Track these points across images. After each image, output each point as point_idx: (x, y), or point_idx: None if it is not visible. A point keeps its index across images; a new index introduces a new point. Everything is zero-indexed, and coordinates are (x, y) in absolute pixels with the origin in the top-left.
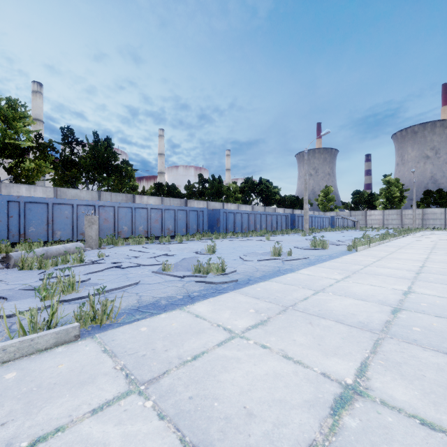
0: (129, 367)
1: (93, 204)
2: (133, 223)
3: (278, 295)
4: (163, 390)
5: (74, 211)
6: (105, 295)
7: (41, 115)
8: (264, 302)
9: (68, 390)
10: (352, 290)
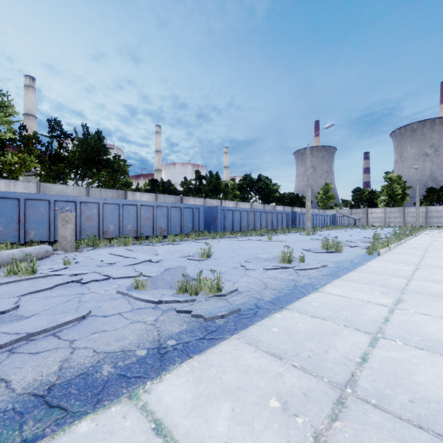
0: None
1: (74, 200)
2: (120, 221)
3: (311, 346)
4: None
5: (51, 208)
6: (14, 348)
7: (34, 110)
8: (292, 369)
9: None
10: (428, 332)
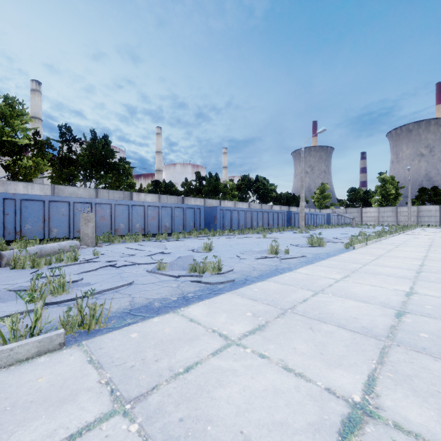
0: (115, 380)
1: (90, 201)
2: (129, 220)
3: (276, 296)
4: (150, 409)
5: (70, 209)
6: (97, 297)
7: (40, 113)
8: (261, 304)
9: (45, 410)
10: (352, 290)
